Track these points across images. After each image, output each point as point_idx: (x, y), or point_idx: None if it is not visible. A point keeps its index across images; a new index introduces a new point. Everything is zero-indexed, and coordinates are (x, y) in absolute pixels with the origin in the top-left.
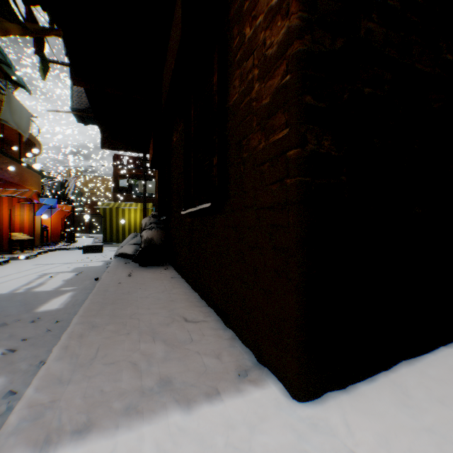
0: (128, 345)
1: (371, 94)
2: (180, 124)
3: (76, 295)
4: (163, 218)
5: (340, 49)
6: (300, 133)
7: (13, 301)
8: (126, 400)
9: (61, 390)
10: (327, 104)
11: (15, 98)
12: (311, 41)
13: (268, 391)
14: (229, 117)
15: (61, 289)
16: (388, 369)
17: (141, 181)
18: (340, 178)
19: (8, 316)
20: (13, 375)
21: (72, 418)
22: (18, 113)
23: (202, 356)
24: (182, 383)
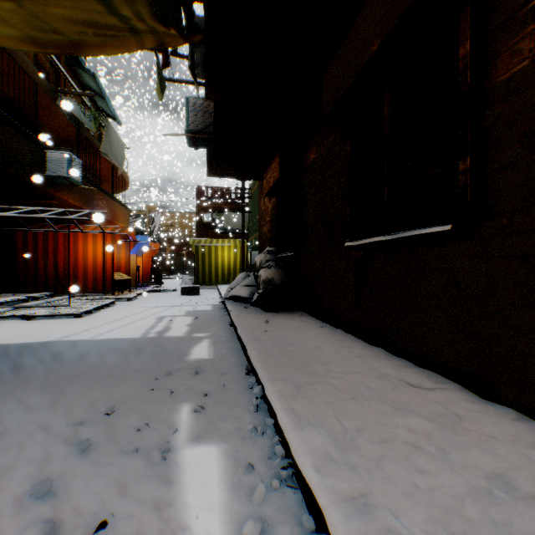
0: (374, 416)
1: None
2: (327, 135)
3: (215, 343)
4: (286, 254)
5: None
6: None
7: (154, 347)
8: (479, 509)
9: (357, 477)
10: None
11: (113, 129)
12: None
13: None
14: (495, 99)
15: (193, 335)
16: None
17: (226, 215)
18: None
19: (162, 363)
20: (230, 441)
21: (424, 529)
22: (114, 145)
23: (511, 444)
24: (533, 489)
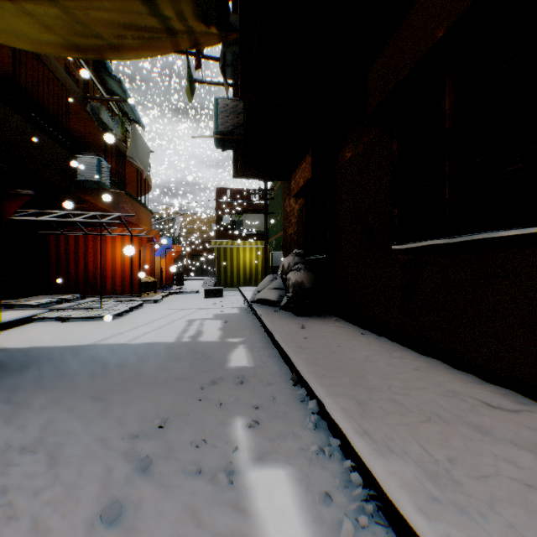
0: (462, 444)
1: None
2: (367, 132)
3: (252, 349)
4: (316, 256)
5: None
6: None
7: (191, 352)
8: None
9: (473, 524)
10: None
11: (138, 133)
12: None
13: None
14: None
15: (227, 341)
16: None
17: (245, 216)
18: None
19: (203, 371)
20: (297, 463)
21: None
22: (140, 149)
23: None
24: None
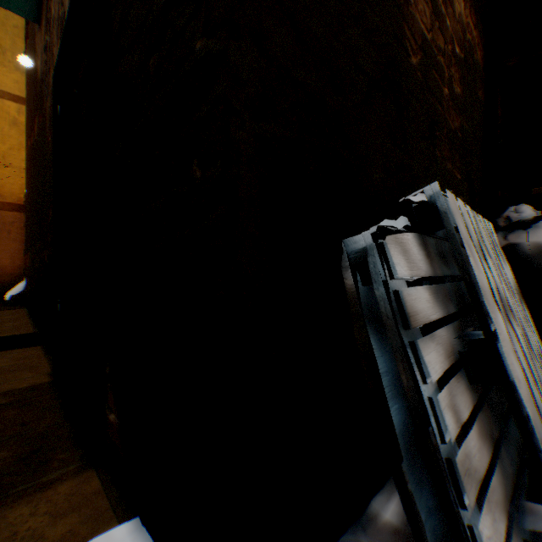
0: None
1: None
2: None
3: None
4: None
5: None
6: None
7: None
8: None
9: None
10: None
11: None
12: None
13: None
14: None
15: None
16: None
17: None
18: None
19: None
20: None
21: None
22: None
23: None
24: None
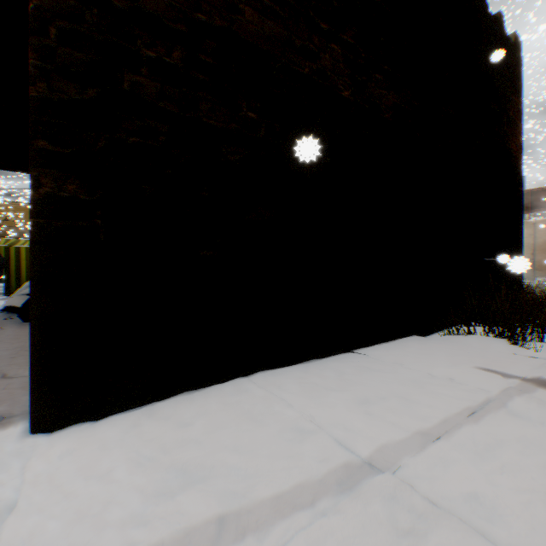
0: None
1: (141, 143)
2: None
3: None
4: None
5: (94, 98)
6: (34, 176)
7: None
8: None
9: None
10: (73, 150)
11: None
12: (49, 88)
13: (8, 431)
14: None
15: None
16: (165, 400)
17: None
18: (94, 220)
19: None
20: None
21: None
22: None
23: None
24: None
